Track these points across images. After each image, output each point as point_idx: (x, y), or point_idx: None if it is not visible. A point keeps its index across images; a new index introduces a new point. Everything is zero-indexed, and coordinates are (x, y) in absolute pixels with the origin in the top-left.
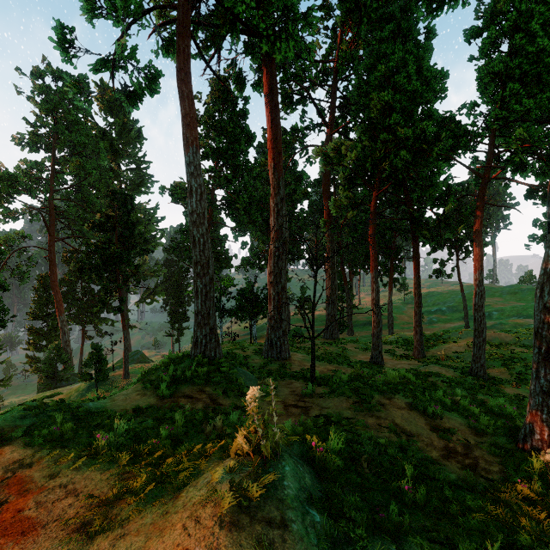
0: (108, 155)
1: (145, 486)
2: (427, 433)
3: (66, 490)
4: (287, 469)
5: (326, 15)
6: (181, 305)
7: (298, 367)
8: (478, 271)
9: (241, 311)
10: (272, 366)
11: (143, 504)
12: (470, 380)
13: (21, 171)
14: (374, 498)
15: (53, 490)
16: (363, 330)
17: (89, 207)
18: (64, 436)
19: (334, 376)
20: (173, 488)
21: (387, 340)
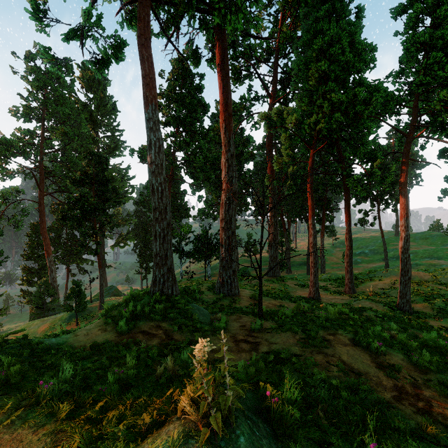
0: (88, 125)
1: None
2: (374, 371)
3: None
4: (242, 441)
5: (269, 2)
6: (148, 248)
7: (246, 302)
8: (403, 218)
9: (198, 253)
10: (224, 301)
11: None
12: (398, 314)
13: (16, 137)
14: None
15: None
16: (299, 269)
17: (72, 167)
18: (10, 381)
19: (279, 311)
20: None
21: (320, 278)
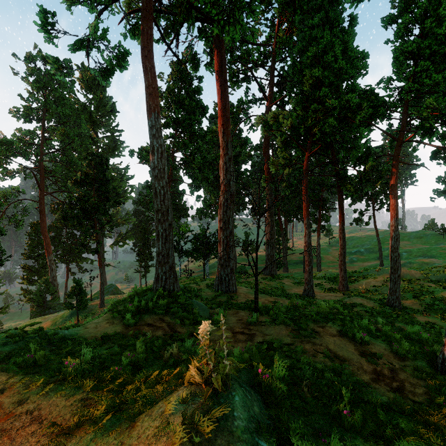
0: (88, 125)
1: (104, 414)
2: (357, 358)
3: (31, 417)
4: (237, 399)
5: (266, 8)
6: (147, 247)
7: (243, 299)
8: (393, 218)
9: (196, 252)
10: (222, 298)
11: (101, 433)
12: (387, 309)
13: (16, 138)
14: (315, 422)
15: (19, 416)
16: (296, 268)
17: (72, 167)
18: (37, 363)
19: (274, 307)
20: (130, 416)
21: (316, 276)
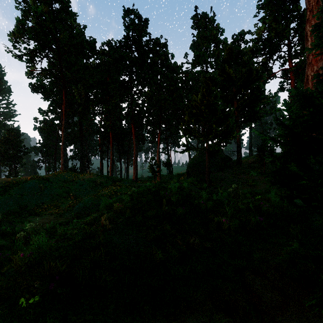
0: None
1: None
2: None
3: None
4: None
5: None
6: None
7: None
8: (127, 162)
9: None
10: None
11: None
12: None
13: None
14: None
15: None
16: None
17: None
18: None
19: None
20: None
21: None
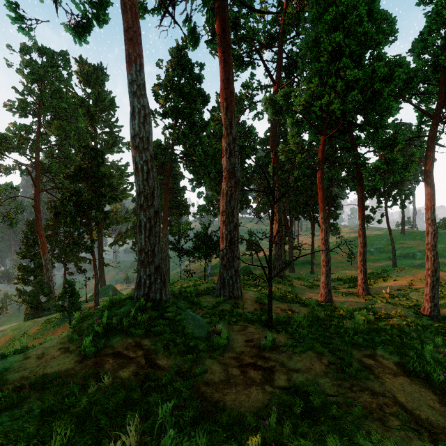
0: (86, 120)
1: None
2: None
3: None
4: None
5: None
6: None
7: (251, 306)
8: (430, 210)
9: (197, 251)
10: (225, 305)
11: None
12: (426, 320)
13: (11, 132)
14: None
15: None
16: (302, 268)
17: (69, 163)
18: None
19: (292, 319)
20: None
21: None
